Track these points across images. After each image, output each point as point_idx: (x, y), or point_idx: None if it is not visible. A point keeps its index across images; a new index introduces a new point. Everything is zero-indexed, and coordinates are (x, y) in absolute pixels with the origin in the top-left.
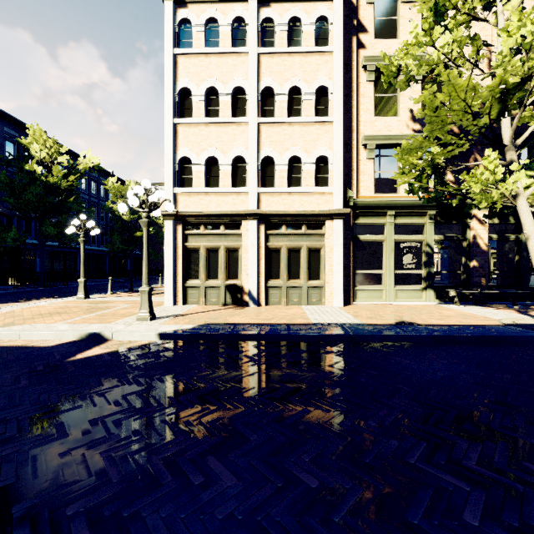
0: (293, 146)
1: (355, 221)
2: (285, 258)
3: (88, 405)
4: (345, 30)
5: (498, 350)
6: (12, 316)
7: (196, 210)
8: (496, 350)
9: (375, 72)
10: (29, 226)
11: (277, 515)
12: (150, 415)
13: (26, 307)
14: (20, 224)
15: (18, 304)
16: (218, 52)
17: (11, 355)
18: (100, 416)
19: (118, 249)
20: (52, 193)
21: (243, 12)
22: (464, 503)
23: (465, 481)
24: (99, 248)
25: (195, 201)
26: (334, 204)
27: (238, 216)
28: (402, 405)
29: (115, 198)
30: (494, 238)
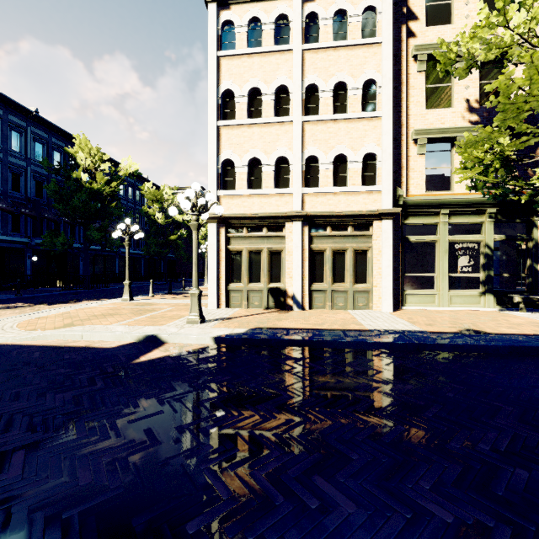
0: (338, 144)
1: (404, 221)
2: (330, 260)
3: (169, 411)
4: (393, 19)
5: None
6: (69, 317)
7: (239, 213)
8: None
9: (427, 61)
10: (74, 231)
11: None
12: (234, 424)
13: (79, 308)
14: (66, 229)
15: (70, 305)
16: (261, 52)
17: (79, 355)
18: (185, 424)
19: (154, 253)
20: (96, 199)
21: (286, 9)
22: None
23: None
24: (135, 251)
25: (238, 203)
26: (383, 204)
27: (281, 218)
28: (510, 426)
29: (151, 203)
30: None
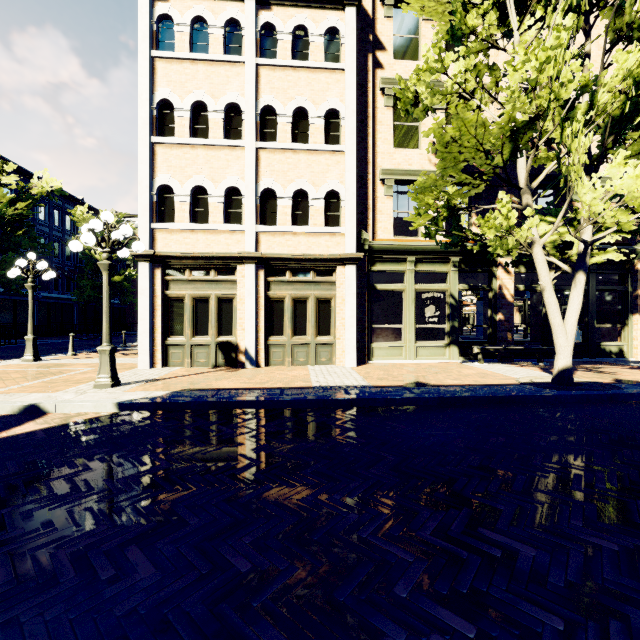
0: (298, 177)
1: (371, 267)
2: (290, 310)
3: None
4: (359, 46)
5: (505, 411)
6: None
7: (179, 251)
8: (503, 411)
9: (395, 96)
10: None
11: (189, 605)
12: (74, 502)
13: None
14: None
15: None
16: (207, 60)
17: None
18: (6, 508)
19: (90, 298)
20: None
21: (238, 14)
22: (401, 575)
23: (412, 552)
24: (64, 296)
25: (178, 240)
26: (346, 248)
27: (232, 259)
28: (379, 475)
29: None
30: (521, 288)
